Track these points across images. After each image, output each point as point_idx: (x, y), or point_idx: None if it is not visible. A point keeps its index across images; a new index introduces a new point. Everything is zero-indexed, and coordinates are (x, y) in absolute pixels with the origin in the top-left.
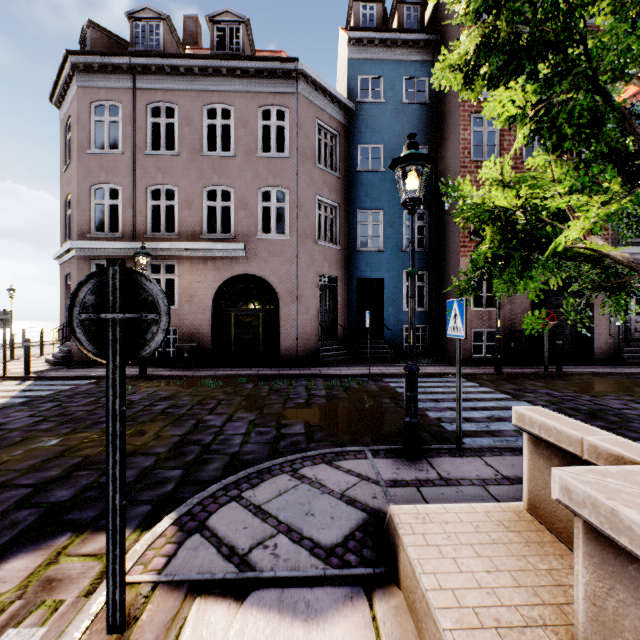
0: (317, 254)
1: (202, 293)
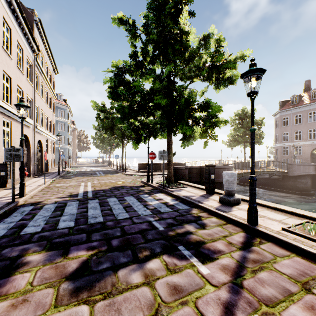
0: None
1: (307, 152)
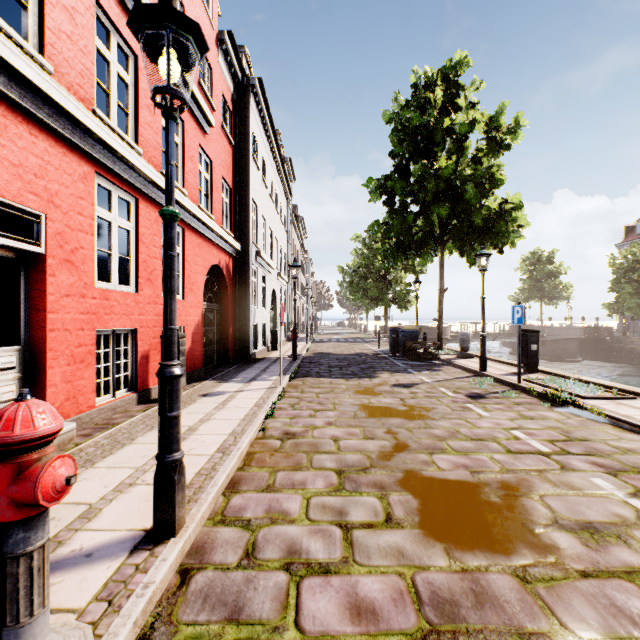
0: None
1: None
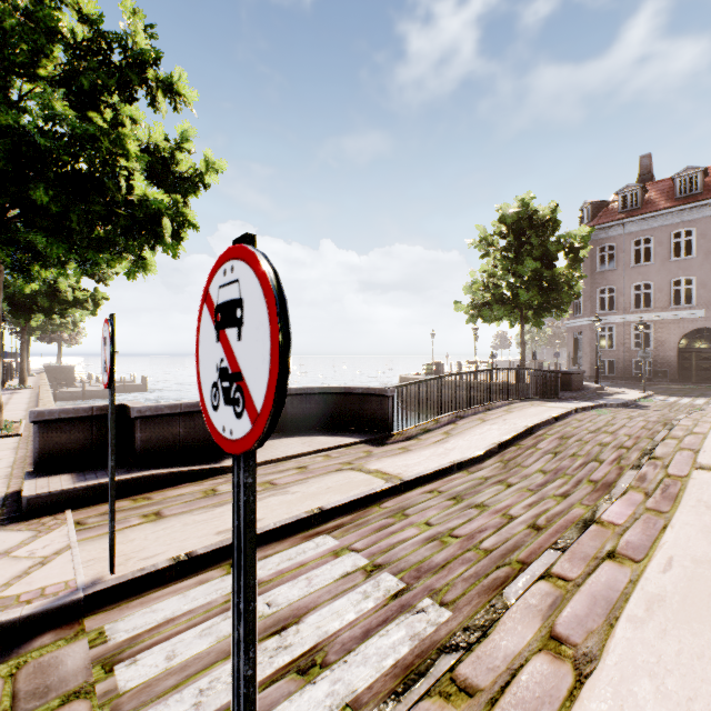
0: None
1: (669, 340)
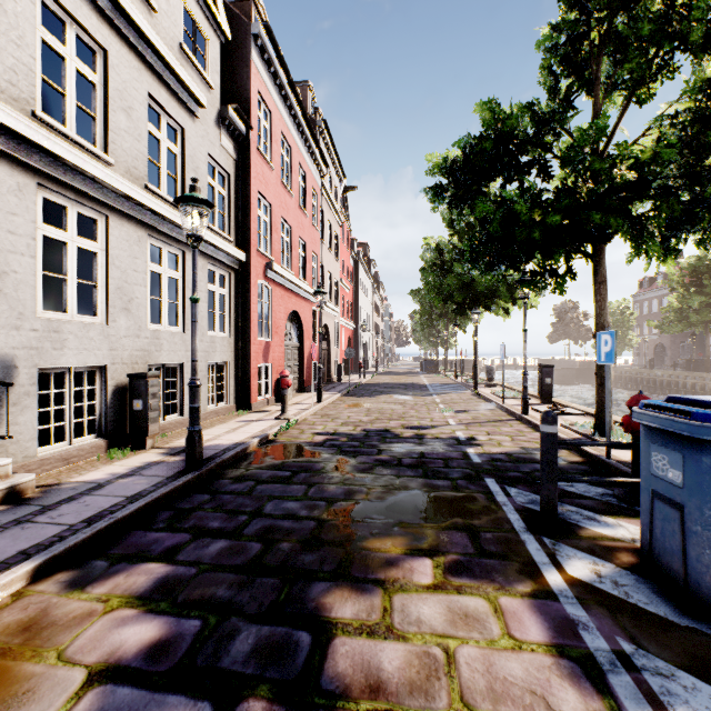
0: (678, 335)
1: (651, 348)
